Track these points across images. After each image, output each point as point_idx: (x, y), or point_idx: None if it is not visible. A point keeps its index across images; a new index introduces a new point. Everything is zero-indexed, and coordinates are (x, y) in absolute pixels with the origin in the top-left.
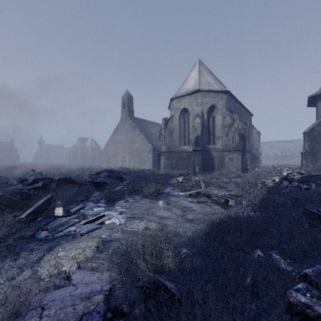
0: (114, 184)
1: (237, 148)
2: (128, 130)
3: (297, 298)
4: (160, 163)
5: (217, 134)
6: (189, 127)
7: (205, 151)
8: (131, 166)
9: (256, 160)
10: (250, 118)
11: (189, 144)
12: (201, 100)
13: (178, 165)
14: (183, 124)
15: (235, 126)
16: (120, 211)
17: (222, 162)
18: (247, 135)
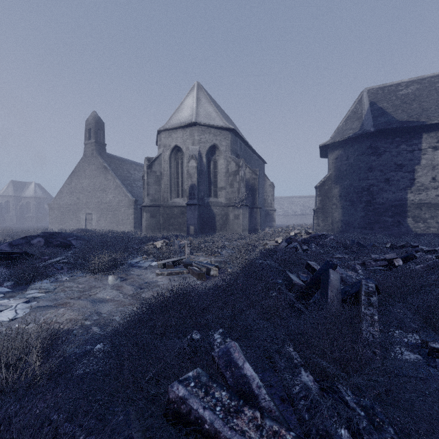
0: (48, 255)
1: (244, 202)
2: (96, 173)
3: (177, 391)
4: (142, 222)
5: (220, 184)
6: (183, 172)
7: (204, 206)
8: (100, 228)
9: (269, 218)
10: (262, 166)
11: (184, 196)
12: (198, 137)
13: (168, 224)
14: (175, 168)
15: (241, 175)
16: (33, 297)
17: (226, 220)
18: (256, 186)
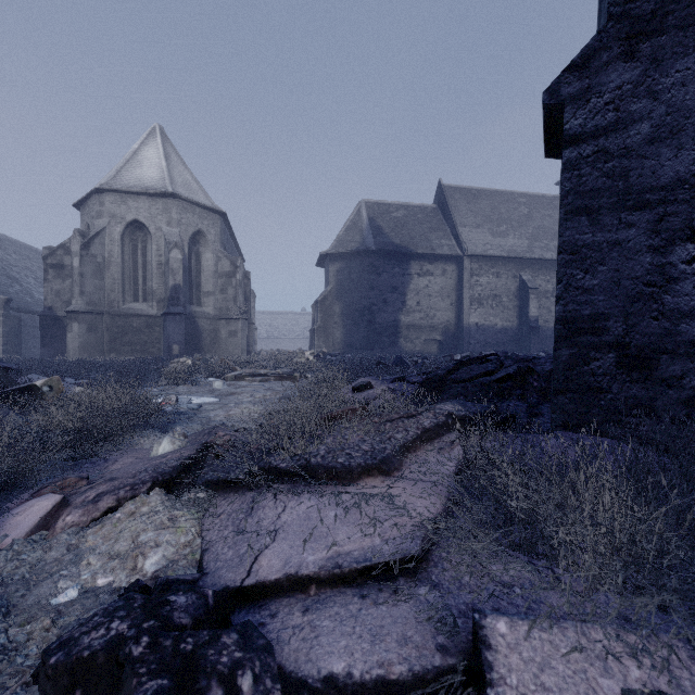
0: None
1: (243, 315)
2: None
3: None
4: (67, 340)
5: (207, 287)
6: (148, 263)
7: (186, 317)
8: None
9: None
10: None
11: (149, 300)
12: (178, 216)
13: (120, 344)
14: (131, 255)
15: (240, 278)
16: None
17: (215, 338)
18: (248, 295)
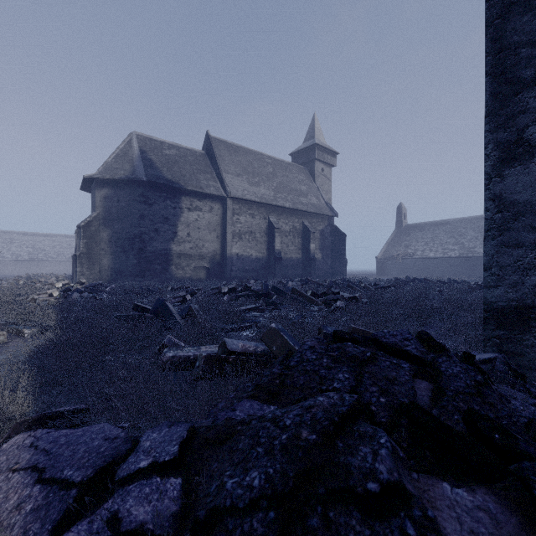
0: None
1: None
2: None
3: (168, 356)
4: None
5: None
6: None
7: None
8: None
9: None
10: None
11: None
12: None
13: None
14: None
15: None
16: None
17: None
18: None
